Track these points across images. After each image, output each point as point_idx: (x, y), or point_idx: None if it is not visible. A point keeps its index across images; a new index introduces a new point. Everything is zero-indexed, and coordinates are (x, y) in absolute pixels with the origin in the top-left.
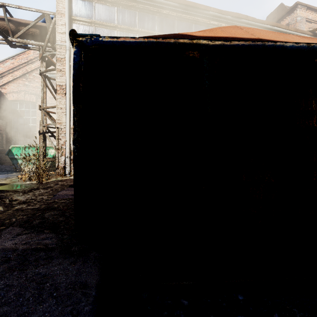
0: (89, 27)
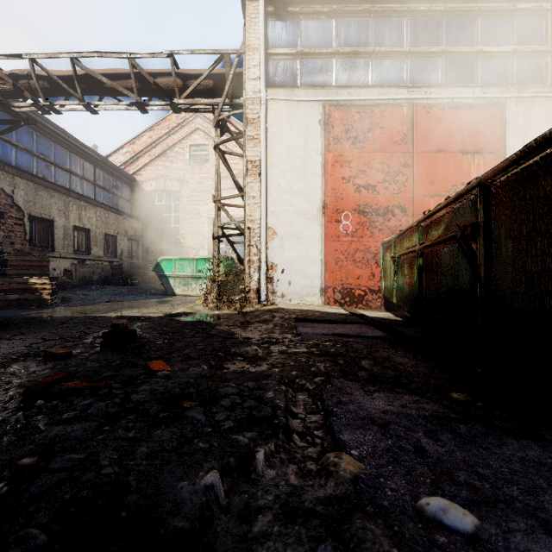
0: (292, 63)
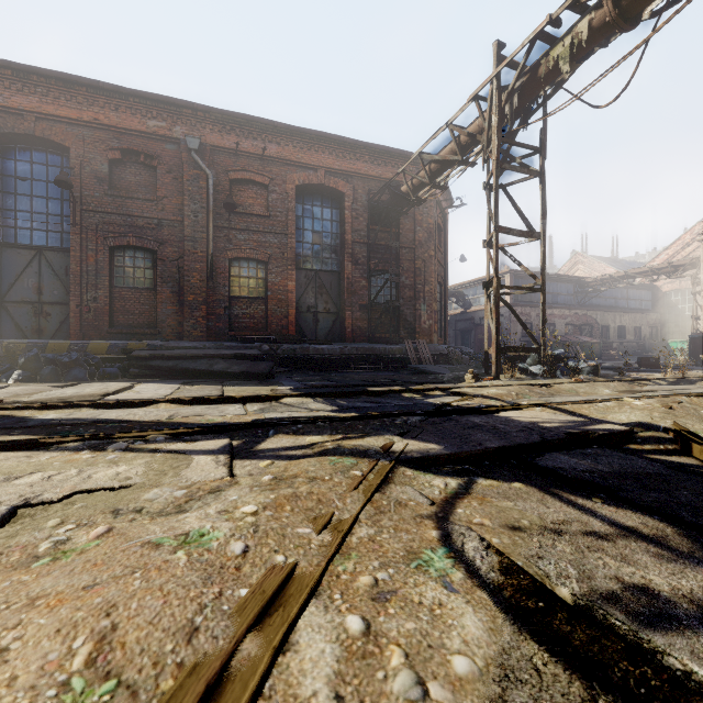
0: None
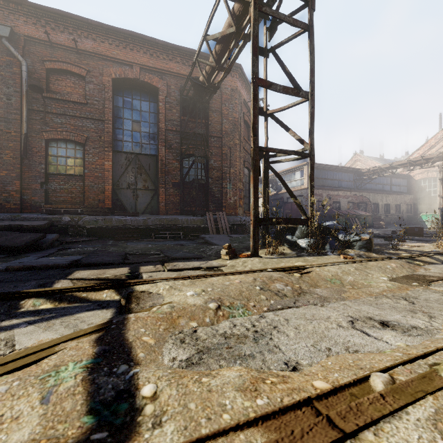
0: None
